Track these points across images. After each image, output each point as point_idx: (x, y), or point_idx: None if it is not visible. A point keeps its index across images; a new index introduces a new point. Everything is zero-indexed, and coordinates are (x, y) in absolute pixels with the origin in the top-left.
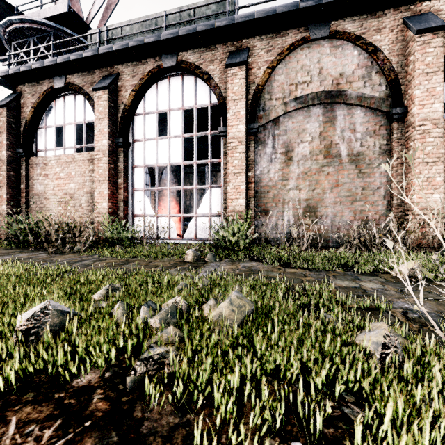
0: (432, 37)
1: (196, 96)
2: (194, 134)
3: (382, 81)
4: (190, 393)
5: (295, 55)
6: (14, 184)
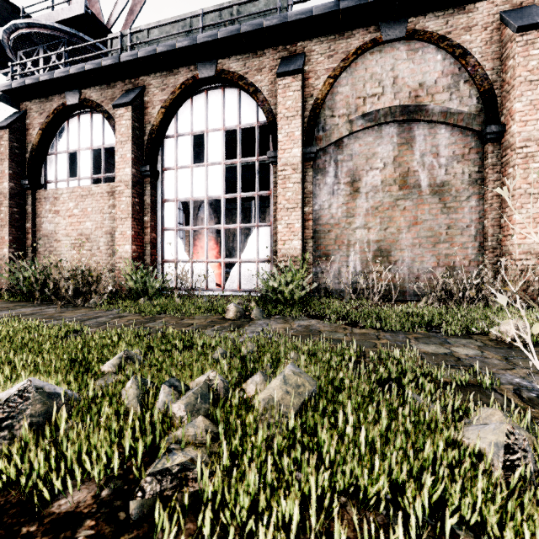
0: (537, 35)
1: (240, 114)
2: (237, 160)
3: (473, 92)
4: (224, 526)
5: (363, 62)
6: (18, 223)
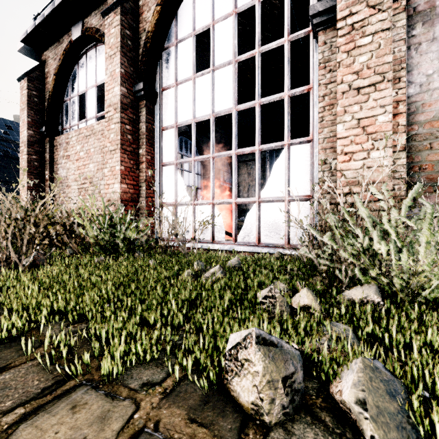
0: None
1: None
2: (255, 51)
3: None
4: None
5: None
6: (37, 170)
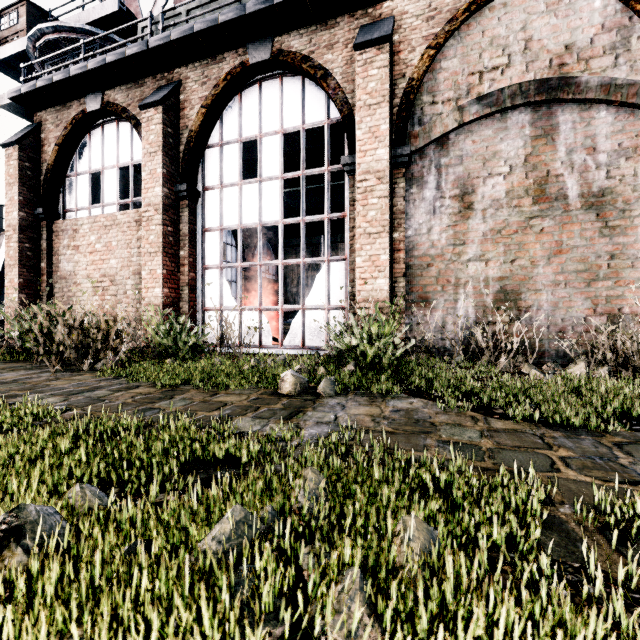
0: None
1: (304, 110)
2: (300, 173)
3: None
4: None
5: (479, 21)
6: (30, 262)
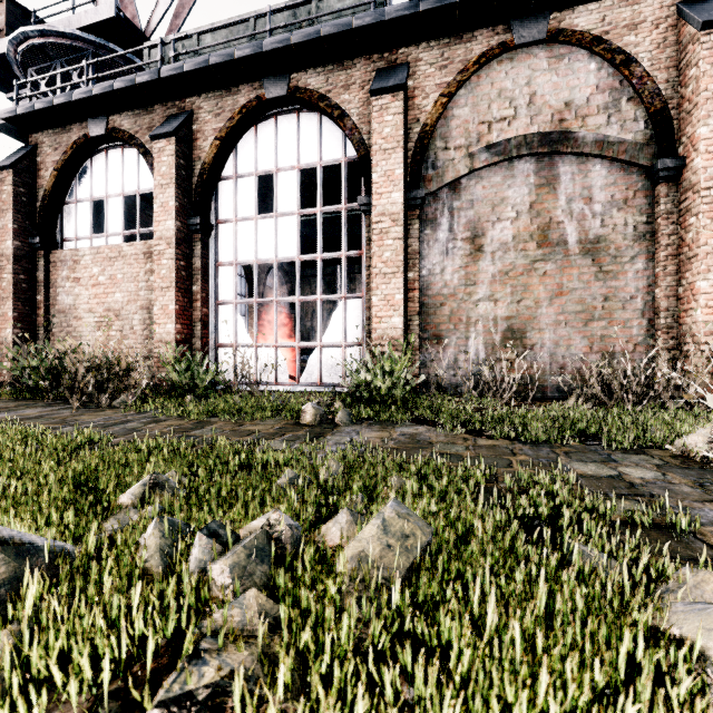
0: None
1: (321, 147)
2: (317, 210)
3: (640, 114)
4: None
5: (488, 74)
6: (25, 294)
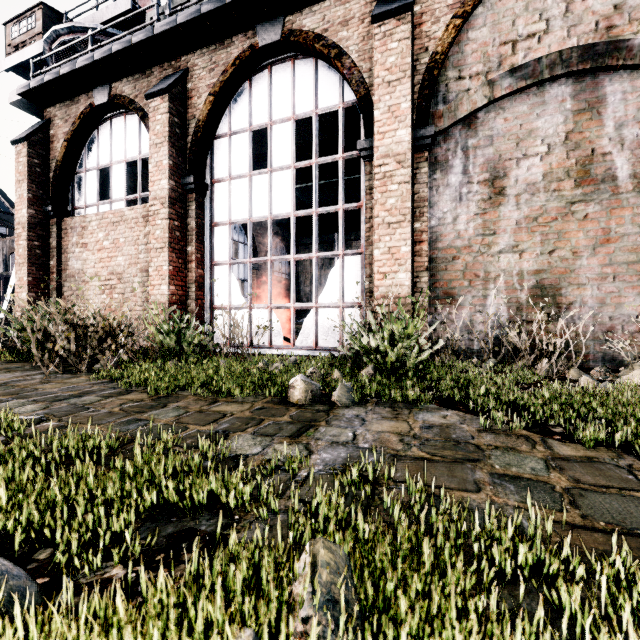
0: None
1: (316, 94)
2: (313, 161)
3: None
4: None
5: None
6: (39, 260)
